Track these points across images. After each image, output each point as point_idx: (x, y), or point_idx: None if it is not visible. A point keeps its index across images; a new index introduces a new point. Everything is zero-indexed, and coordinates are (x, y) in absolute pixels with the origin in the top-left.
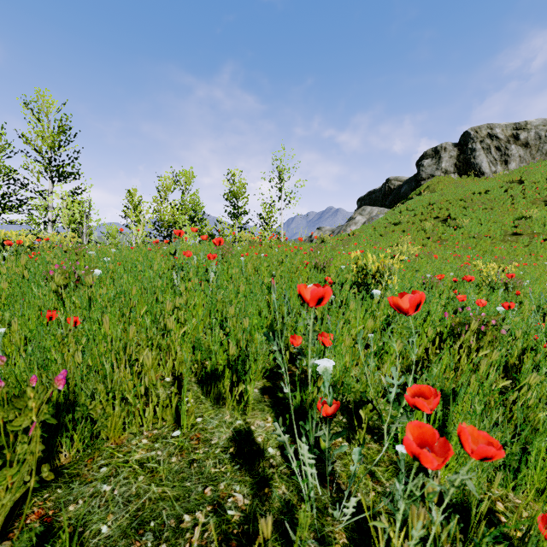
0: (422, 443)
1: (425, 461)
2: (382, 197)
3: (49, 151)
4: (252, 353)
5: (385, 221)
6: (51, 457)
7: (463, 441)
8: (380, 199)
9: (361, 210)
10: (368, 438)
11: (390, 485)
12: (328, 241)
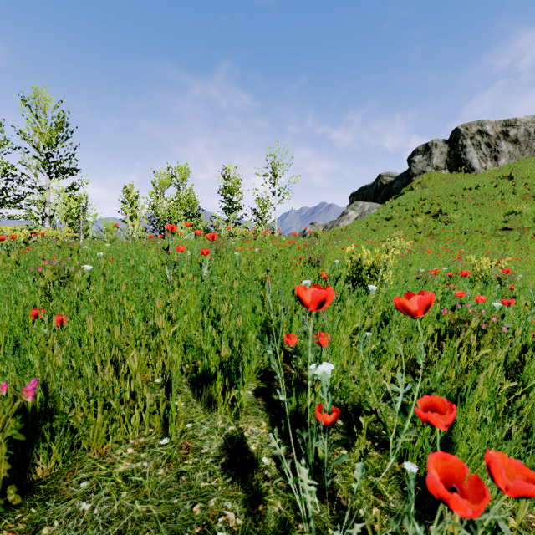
0: (448, 480)
1: (456, 509)
2: (374, 193)
3: (47, 147)
4: (246, 353)
5: (377, 216)
6: (27, 471)
7: (495, 475)
8: (372, 195)
9: (353, 205)
10: (368, 445)
11: (393, 498)
12: (321, 236)
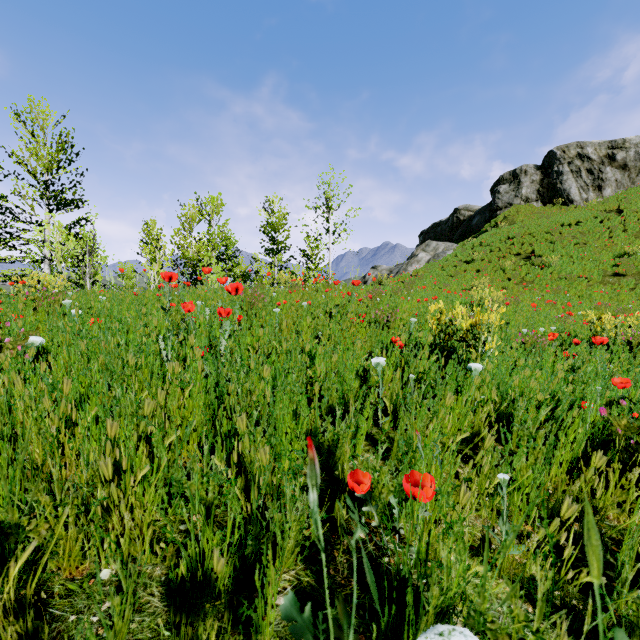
0: None
1: None
2: (449, 230)
3: (46, 173)
4: (274, 521)
5: (455, 259)
6: None
7: None
8: (447, 232)
9: (424, 246)
10: None
11: None
12: (387, 283)
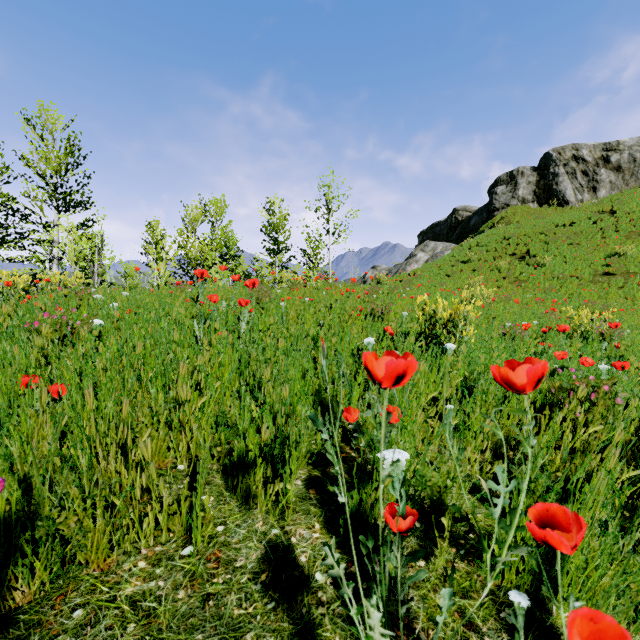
0: None
1: None
2: (448, 231)
3: (55, 176)
4: (293, 432)
5: (452, 259)
6: (1, 597)
7: None
8: (446, 233)
9: (423, 246)
10: (452, 554)
11: (488, 629)
12: (385, 282)
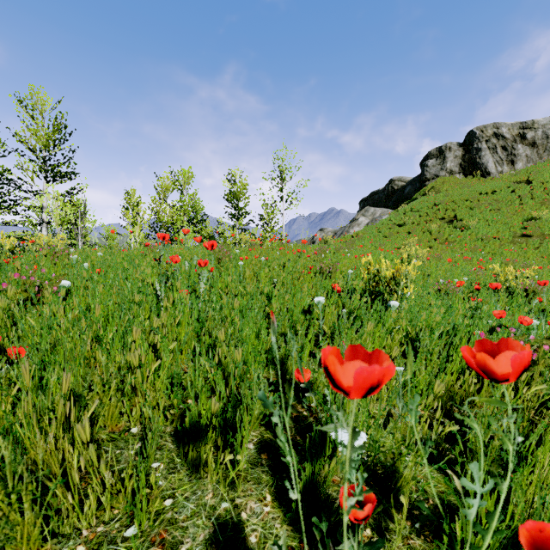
0: None
1: None
2: (385, 198)
3: (44, 150)
4: (246, 395)
5: (390, 222)
6: None
7: None
8: (383, 200)
9: (364, 211)
10: (408, 528)
11: None
12: (331, 243)
